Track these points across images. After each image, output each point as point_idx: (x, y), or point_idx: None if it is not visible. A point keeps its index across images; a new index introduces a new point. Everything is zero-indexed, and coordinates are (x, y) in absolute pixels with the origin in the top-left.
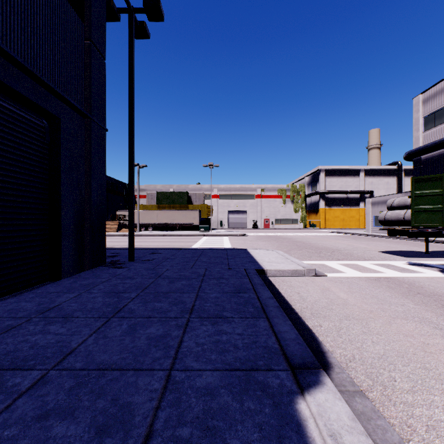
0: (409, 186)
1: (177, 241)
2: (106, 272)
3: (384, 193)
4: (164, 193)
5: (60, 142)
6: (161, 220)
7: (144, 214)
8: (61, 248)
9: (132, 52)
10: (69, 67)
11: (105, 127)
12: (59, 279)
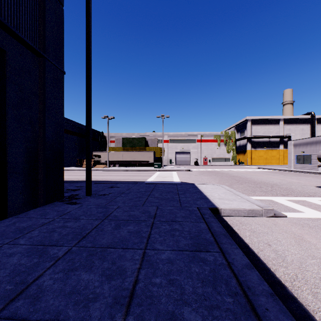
0: (320, 131)
1: (136, 175)
2: (56, 210)
3: (300, 137)
4: (128, 138)
5: (5, 75)
6: (125, 159)
7: (113, 154)
8: (7, 185)
9: (89, 0)
10: (17, 1)
11: (62, 69)
12: (4, 218)
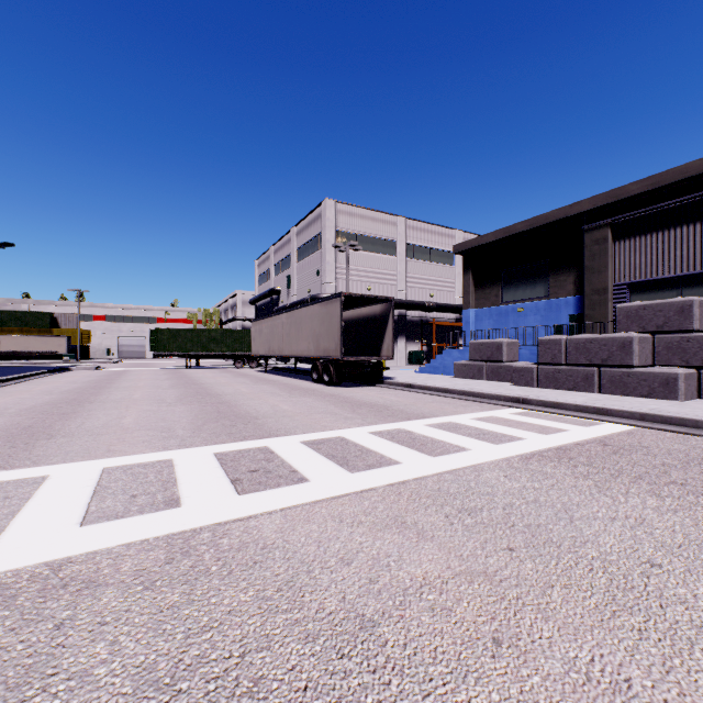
0: None
1: None
2: None
3: None
4: (13, 312)
5: None
6: (7, 348)
7: None
8: None
9: None
10: None
11: None
12: None
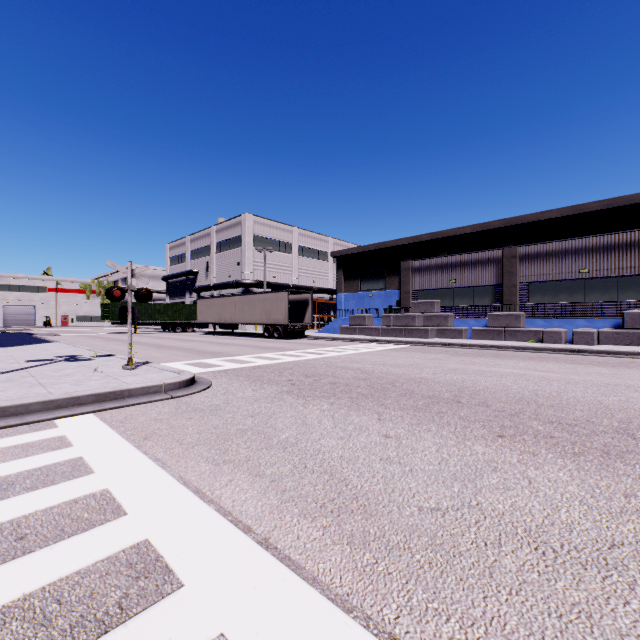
0: None
1: None
2: None
3: None
4: None
5: None
6: None
7: None
8: None
9: None
10: None
11: None
12: None
